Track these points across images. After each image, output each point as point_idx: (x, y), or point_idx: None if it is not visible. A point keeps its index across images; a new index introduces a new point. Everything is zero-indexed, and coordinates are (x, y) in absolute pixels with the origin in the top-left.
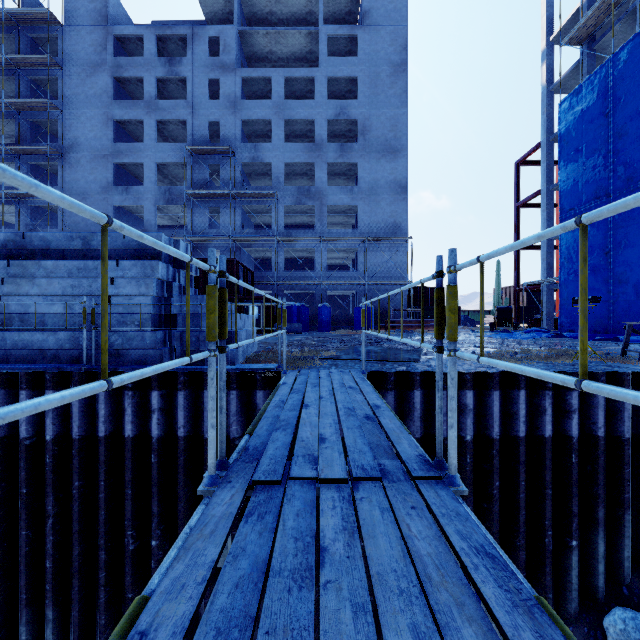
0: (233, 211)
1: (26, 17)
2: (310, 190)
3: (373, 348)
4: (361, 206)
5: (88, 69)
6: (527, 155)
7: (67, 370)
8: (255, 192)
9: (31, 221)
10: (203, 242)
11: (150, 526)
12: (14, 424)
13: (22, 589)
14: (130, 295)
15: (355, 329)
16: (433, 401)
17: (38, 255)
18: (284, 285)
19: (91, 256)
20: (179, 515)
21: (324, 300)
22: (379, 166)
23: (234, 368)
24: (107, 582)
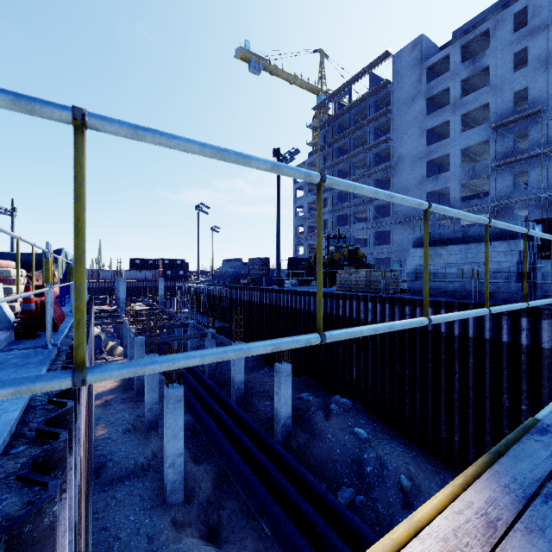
0: (544, 168)
1: (373, 91)
2: None
3: None
4: None
5: (408, 103)
6: None
7: (464, 302)
8: None
9: (374, 215)
10: (507, 205)
11: (520, 396)
12: (436, 325)
13: (442, 404)
14: (499, 261)
15: None
16: None
17: (437, 243)
18: None
19: (467, 240)
20: (543, 396)
21: None
22: None
23: None
24: (490, 418)
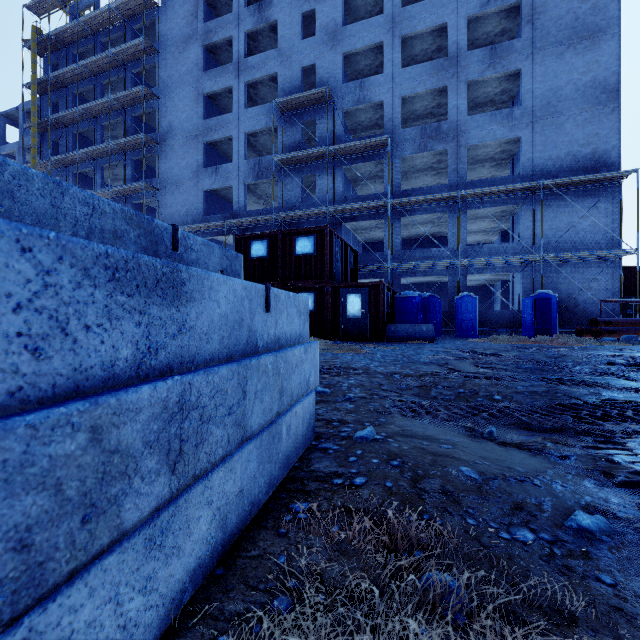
0: (332, 176)
1: (128, 8)
2: (440, 128)
3: None
4: (527, 137)
5: (181, 45)
6: None
7: None
8: (360, 142)
9: None
10: (295, 221)
11: None
12: None
13: None
14: None
15: (524, 334)
16: None
17: None
18: (401, 270)
19: None
20: None
21: (462, 289)
22: (561, 65)
23: None
24: None
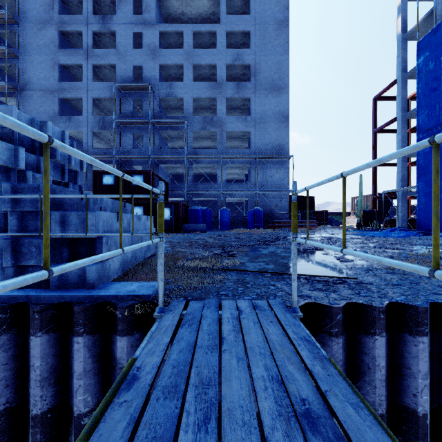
0: (152, 135)
1: None
2: (213, 119)
3: (275, 249)
4: (253, 132)
5: (39, 24)
6: (383, 91)
7: None
8: (169, 120)
9: None
10: (129, 160)
11: None
12: None
13: None
14: None
15: (249, 228)
16: (402, 351)
17: None
18: (192, 193)
19: None
20: None
21: (224, 205)
22: (267, 100)
23: (88, 295)
24: None
